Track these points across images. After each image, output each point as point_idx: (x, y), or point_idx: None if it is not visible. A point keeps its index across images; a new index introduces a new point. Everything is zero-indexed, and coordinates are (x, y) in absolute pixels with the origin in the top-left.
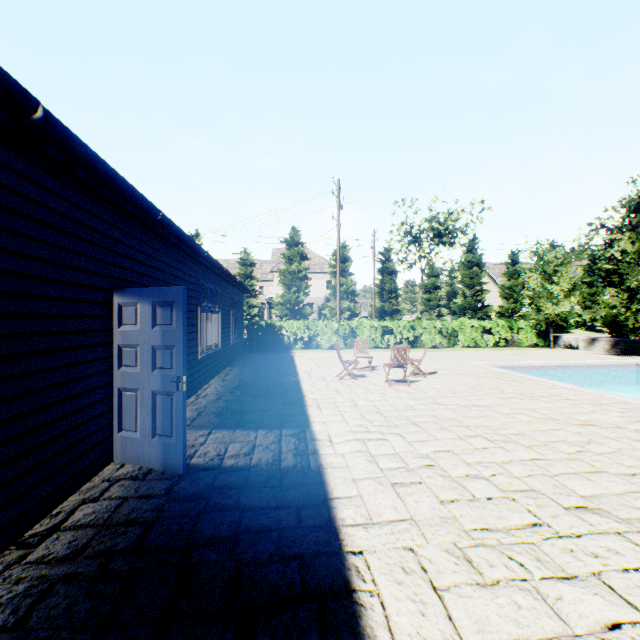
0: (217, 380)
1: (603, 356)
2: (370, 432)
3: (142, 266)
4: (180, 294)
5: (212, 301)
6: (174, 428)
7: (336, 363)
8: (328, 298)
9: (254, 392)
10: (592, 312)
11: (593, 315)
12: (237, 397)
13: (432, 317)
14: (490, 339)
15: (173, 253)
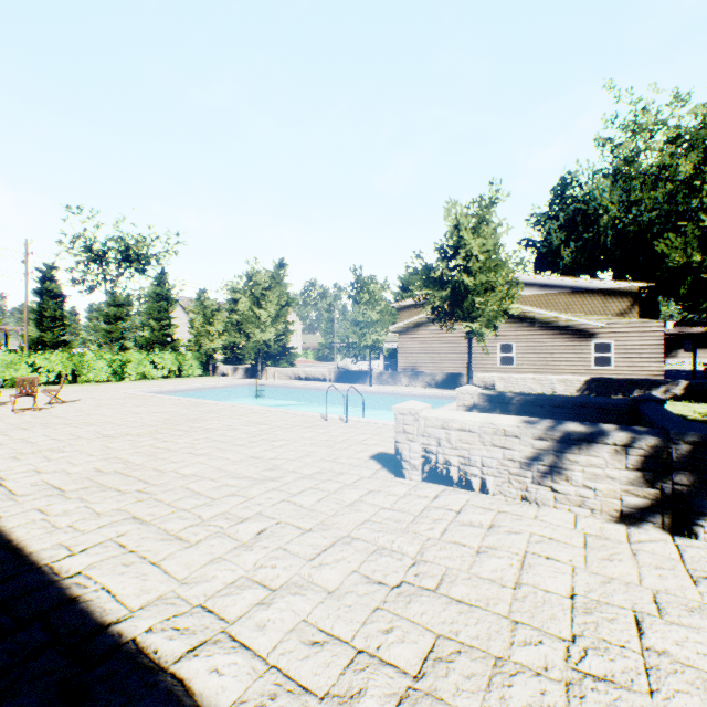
0: None
1: (237, 379)
2: None
3: None
4: None
5: None
6: None
7: None
8: None
9: None
10: None
11: None
12: None
13: (115, 351)
14: (161, 371)
15: None
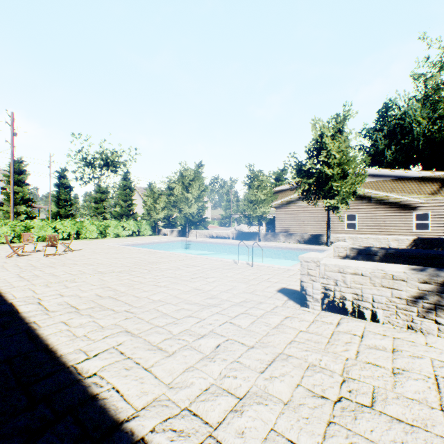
0: None
1: (173, 237)
2: (24, 272)
3: None
4: None
5: None
6: None
7: (8, 251)
8: (3, 202)
9: None
10: None
11: None
12: None
13: (100, 220)
14: (127, 232)
15: None
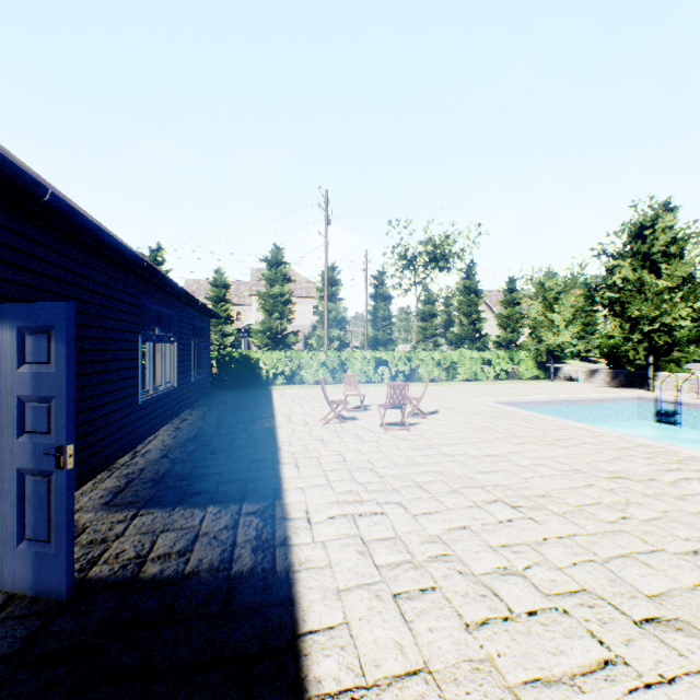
0: (168, 429)
1: (605, 389)
2: (362, 502)
3: (25, 273)
4: (62, 314)
5: (162, 327)
6: (53, 528)
7: (322, 402)
8: (315, 326)
9: (214, 445)
10: (586, 342)
11: (587, 345)
12: (190, 453)
13: (428, 347)
14: (491, 371)
15: (91, 260)
